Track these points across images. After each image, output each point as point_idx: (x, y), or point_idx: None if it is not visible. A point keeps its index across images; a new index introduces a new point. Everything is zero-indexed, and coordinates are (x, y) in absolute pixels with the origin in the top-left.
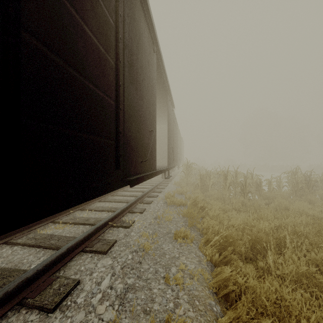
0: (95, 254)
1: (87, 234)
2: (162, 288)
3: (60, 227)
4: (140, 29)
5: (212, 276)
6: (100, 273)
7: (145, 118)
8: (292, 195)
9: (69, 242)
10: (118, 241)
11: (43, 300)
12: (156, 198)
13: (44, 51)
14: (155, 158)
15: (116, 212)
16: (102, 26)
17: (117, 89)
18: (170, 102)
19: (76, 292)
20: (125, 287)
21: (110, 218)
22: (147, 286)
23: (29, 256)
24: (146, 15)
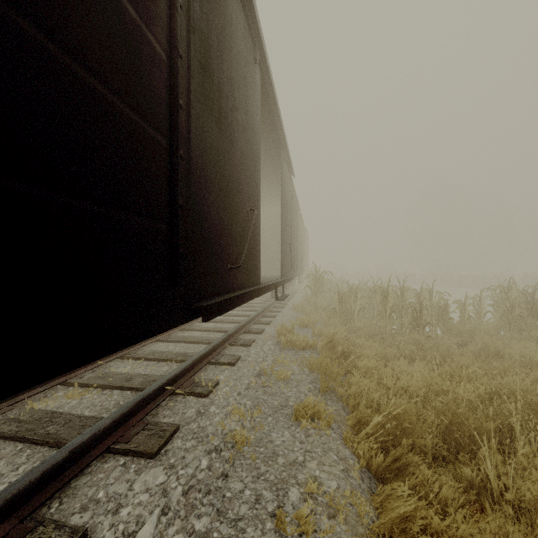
0: (132, 458)
1: (119, 414)
2: None
3: (74, 396)
4: (226, 5)
5: (372, 504)
6: (136, 509)
7: (238, 184)
8: (503, 329)
9: (85, 430)
10: (183, 427)
11: None
12: (261, 334)
13: None
14: (258, 262)
15: (183, 365)
16: None
17: (173, 111)
18: (286, 164)
19: None
20: None
21: (170, 377)
22: None
23: None
24: None
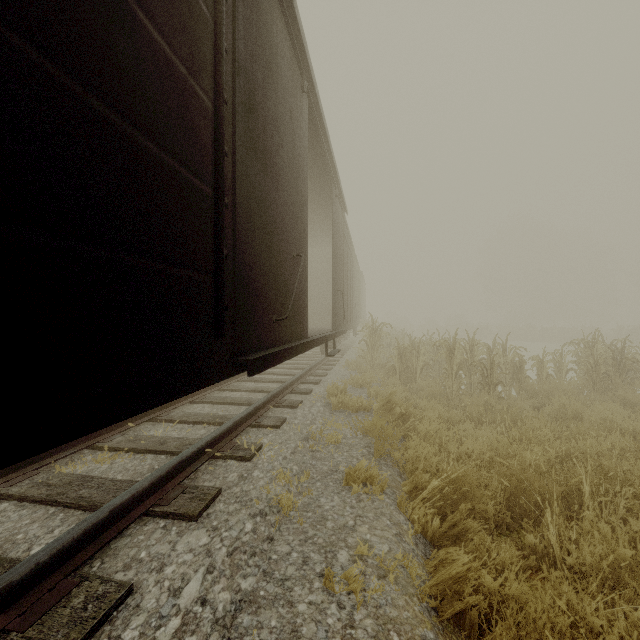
0: (173, 521)
1: (158, 476)
2: (317, 602)
3: (104, 460)
4: (271, 37)
5: (426, 568)
6: (181, 567)
7: (284, 228)
8: (587, 389)
9: (120, 493)
10: (225, 491)
11: (45, 635)
12: (309, 395)
13: (18, 47)
14: (306, 313)
15: (223, 427)
16: (181, 15)
17: (219, 161)
18: (337, 200)
19: (124, 614)
20: (236, 600)
21: (209, 439)
22: (283, 597)
23: (31, 524)
24: (285, 10)
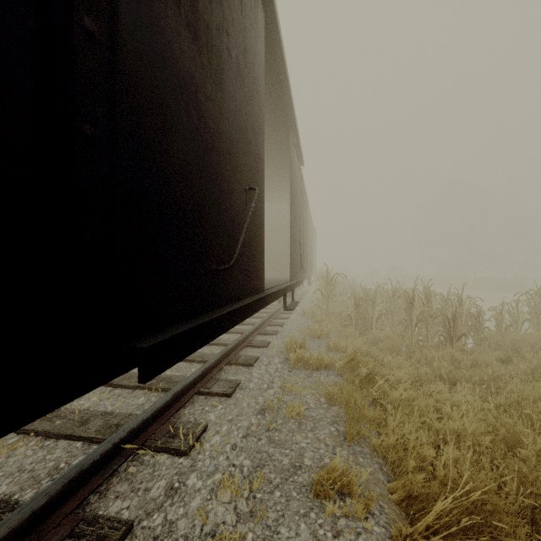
0: None
1: (26, 515)
2: None
3: None
4: None
5: None
6: None
7: (231, 147)
8: None
9: None
10: (138, 524)
11: None
12: (266, 348)
13: None
14: (262, 262)
15: (159, 403)
16: None
17: None
18: (295, 150)
19: None
20: None
21: (135, 426)
22: None
23: None
24: None
